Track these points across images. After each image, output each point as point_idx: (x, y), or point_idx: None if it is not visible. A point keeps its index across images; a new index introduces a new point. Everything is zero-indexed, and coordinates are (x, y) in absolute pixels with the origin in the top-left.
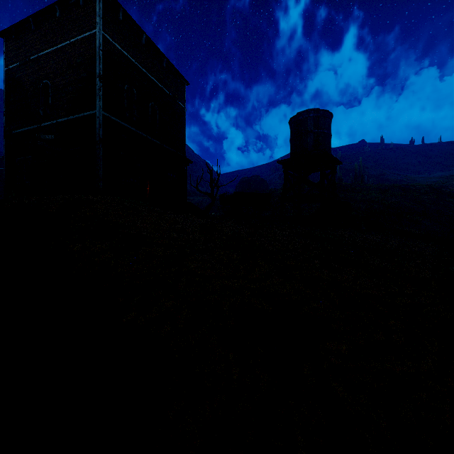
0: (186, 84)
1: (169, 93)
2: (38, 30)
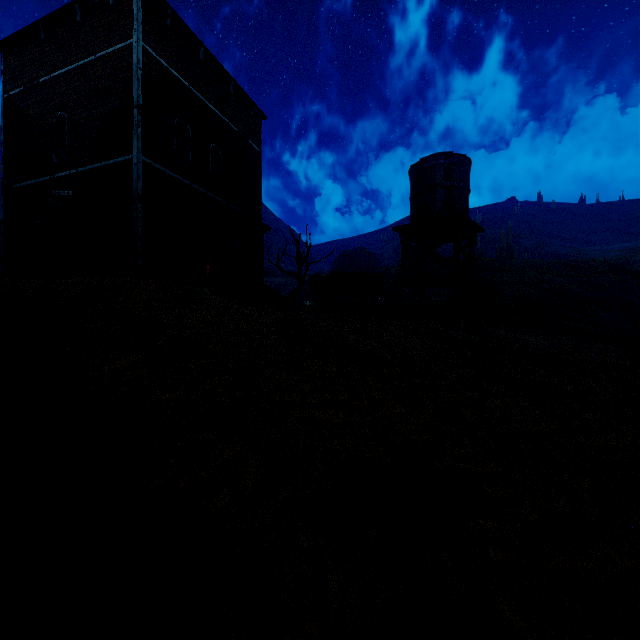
0: (262, 117)
1: (237, 131)
2: (51, 41)
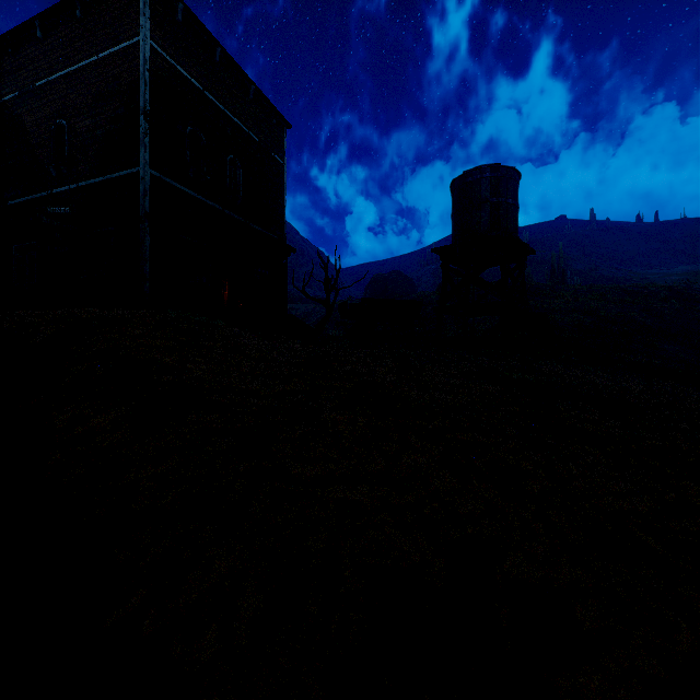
0: (286, 126)
1: (258, 142)
2: (48, 40)
